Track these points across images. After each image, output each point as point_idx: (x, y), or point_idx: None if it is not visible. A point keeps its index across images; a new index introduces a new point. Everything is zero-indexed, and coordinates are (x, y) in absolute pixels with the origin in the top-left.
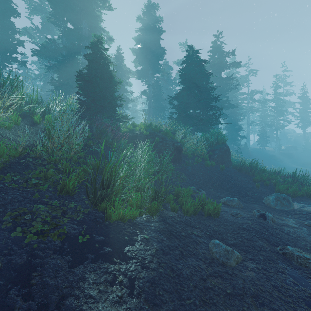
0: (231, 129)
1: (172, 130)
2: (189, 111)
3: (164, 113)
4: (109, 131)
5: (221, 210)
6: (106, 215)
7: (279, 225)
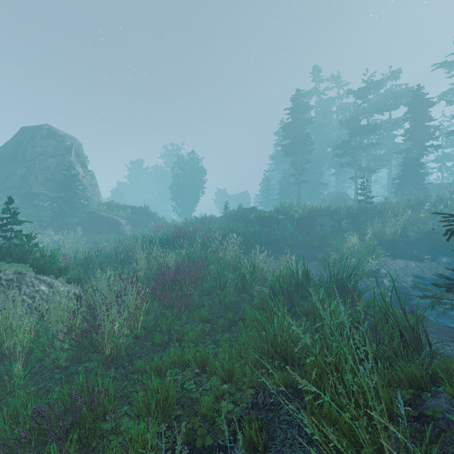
0: None
1: None
2: None
3: None
4: None
5: None
6: None
7: None
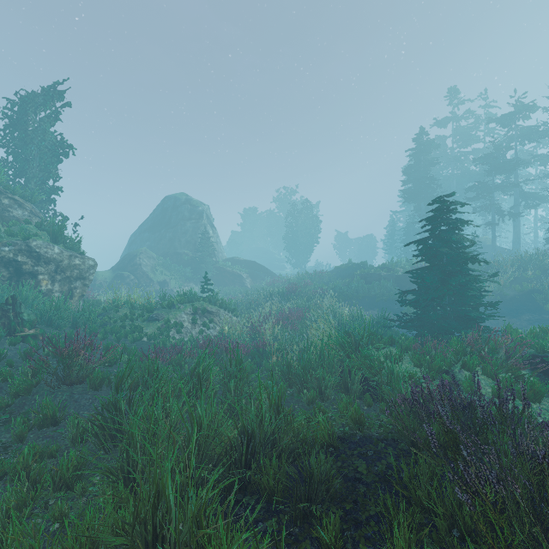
0: None
1: None
2: None
3: None
4: None
5: None
6: (545, 308)
7: None
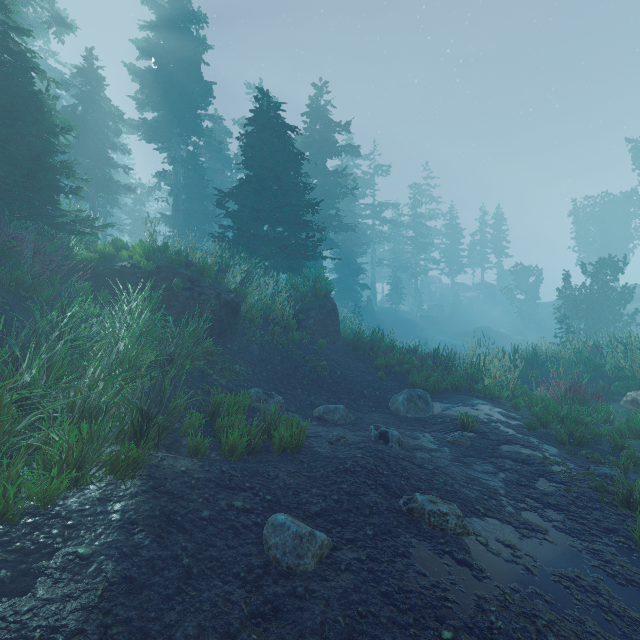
0: (344, 270)
1: (222, 265)
2: (261, 227)
3: (213, 228)
4: (27, 256)
5: (311, 435)
6: None
7: (409, 450)
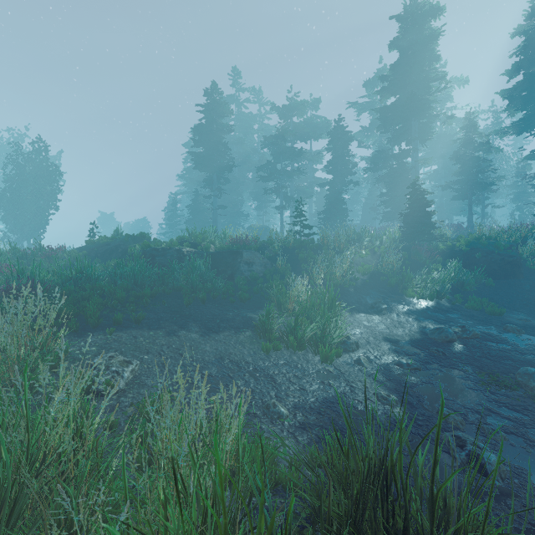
0: None
1: None
2: None
3: None
4: (423, 252)
5: (514, 317)
6: (405, 295)
7: None
